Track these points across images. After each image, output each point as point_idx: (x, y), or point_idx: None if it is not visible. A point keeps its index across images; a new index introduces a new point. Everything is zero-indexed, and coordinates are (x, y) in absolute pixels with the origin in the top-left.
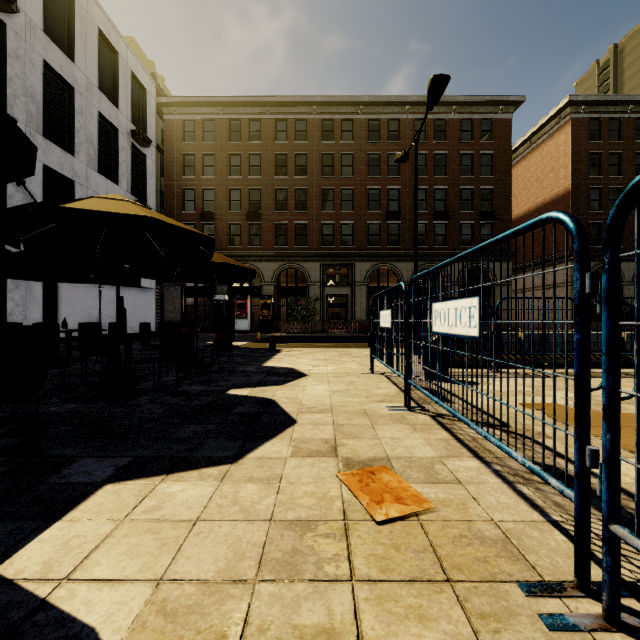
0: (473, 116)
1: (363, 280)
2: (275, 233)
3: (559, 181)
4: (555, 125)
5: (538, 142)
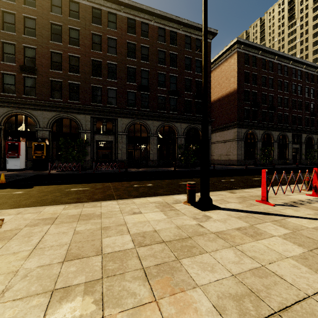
0: (191, 35)
1: (124, 131)
2: (50, 88)
3: (231, 84)
4: (228, 54)
5: (219, 63)
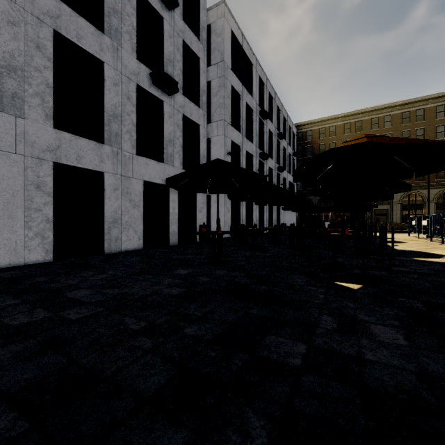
0: None
1: (398, 201)
2: None
3: None
4: None
5: None
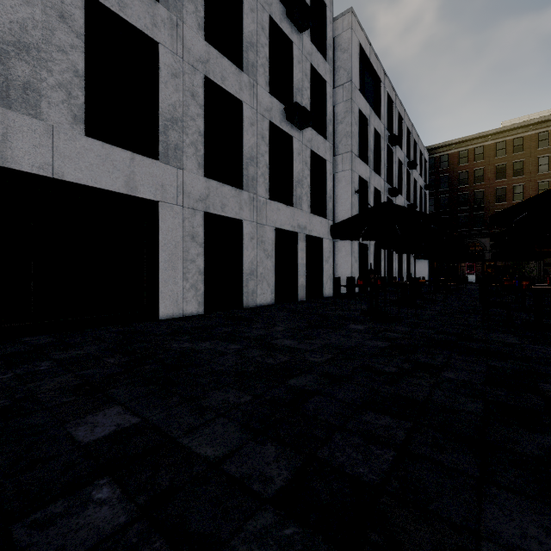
0: None
1: None
2: None
3: None
4: None
5: None
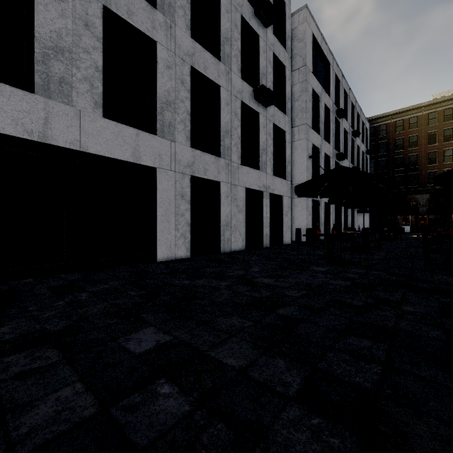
0: None
1: None
2: (427, 177)
3: None
4: None
5: None
